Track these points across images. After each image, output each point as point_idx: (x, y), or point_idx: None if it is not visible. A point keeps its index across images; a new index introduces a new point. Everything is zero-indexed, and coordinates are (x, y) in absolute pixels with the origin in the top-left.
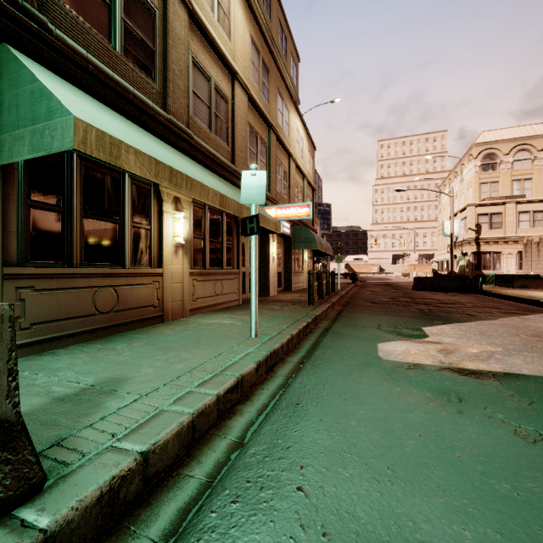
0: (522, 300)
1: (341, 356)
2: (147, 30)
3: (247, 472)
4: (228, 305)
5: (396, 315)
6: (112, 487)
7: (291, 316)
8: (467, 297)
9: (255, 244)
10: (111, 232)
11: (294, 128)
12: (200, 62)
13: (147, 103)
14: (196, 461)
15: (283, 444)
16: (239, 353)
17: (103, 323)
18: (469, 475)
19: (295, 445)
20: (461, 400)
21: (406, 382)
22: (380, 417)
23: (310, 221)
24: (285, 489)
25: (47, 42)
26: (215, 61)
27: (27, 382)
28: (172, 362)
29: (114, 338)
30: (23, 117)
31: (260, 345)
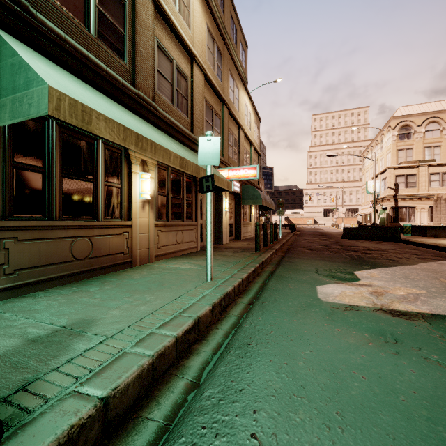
0: (435, 247)
1: (285, 298)
2: (118, 17)
3: (202, 416)
4: (188, 252)
5: (330, 260)
6: (70, 436)
7: (241, 262)
8: (388, 245)
9: (211, 200)
10: (86, 189)
11: (243, 103)
12: (164, 46)
13: (118, 79)
14: (155, 403)
15: (237, 386)
16: (196, 295)
17: (79, 268)
18: (416, 421)
19: (248, 387)
20: (397, 340)
21: (345, 323)
22: (325, 357)
23: (257, 181)
24: (239, 437)
25: (29, 23)
26: (176, 45)
27: (6, 323)
28: (137, 304)
29: (88, 282)
30: (4, 87)
31: (215, 288)
